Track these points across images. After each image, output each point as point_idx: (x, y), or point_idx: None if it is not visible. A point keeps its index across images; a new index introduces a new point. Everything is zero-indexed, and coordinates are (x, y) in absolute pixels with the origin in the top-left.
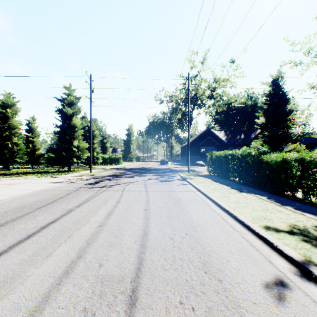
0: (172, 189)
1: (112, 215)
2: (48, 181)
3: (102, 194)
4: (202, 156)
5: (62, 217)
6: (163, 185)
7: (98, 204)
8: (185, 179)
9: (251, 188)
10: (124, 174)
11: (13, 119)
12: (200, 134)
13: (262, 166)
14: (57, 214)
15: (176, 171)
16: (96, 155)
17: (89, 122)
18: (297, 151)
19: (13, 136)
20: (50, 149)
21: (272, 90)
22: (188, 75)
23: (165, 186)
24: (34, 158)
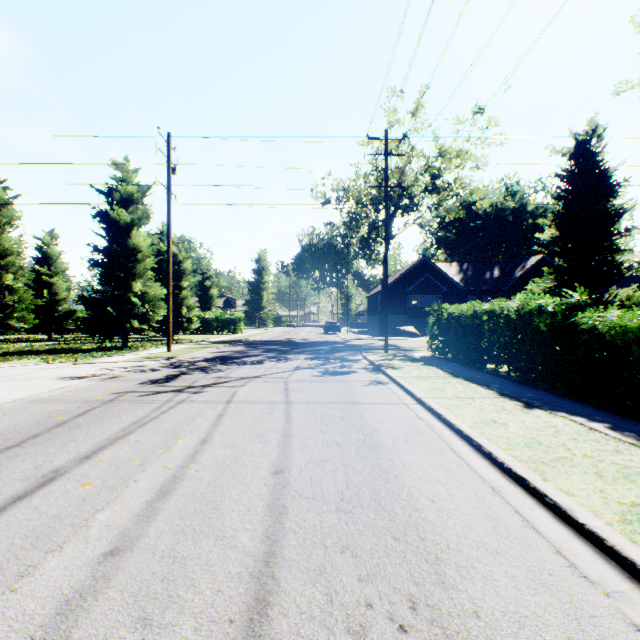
0: (352, 398)
1: (169, 498)
2: (59, 374)
3: (171, 413)
4: (412, 315)
5: (10, 506)
6: (330, 385)
7: (147, 449)
8: (382, 368)
9: (549, 395)
10: (243, 354)
11: (5, 234)
12: (407, 270)
13: (580, 339)
14: (2, 494)
15: (357, 347)
16: (186, 313)
17: (173, 243)
18: (636, 304)
19: (3, 273)
20: (81, 301)
21: (576, 165)
22: (386, 135)
23: (335, 388)
24: (54, 319)
